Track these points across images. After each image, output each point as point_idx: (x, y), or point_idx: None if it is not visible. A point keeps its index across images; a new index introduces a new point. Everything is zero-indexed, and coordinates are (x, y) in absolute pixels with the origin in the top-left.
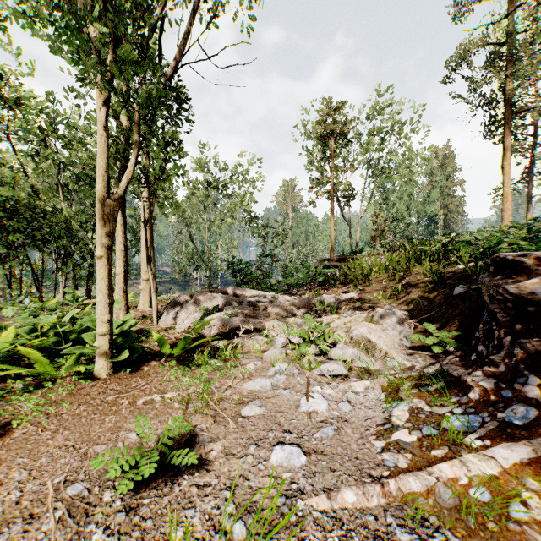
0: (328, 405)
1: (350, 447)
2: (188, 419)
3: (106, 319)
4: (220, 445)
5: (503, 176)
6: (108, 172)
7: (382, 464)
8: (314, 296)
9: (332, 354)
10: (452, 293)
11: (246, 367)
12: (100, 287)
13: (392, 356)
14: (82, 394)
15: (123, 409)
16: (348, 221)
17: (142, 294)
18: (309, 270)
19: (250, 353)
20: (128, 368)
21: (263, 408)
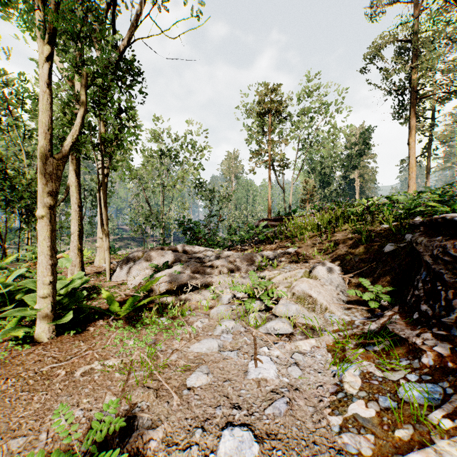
0: (277, 370)
1: (305, 426)
2: (126, 396)
3: (48, 281)
4: (161, 431)
5: (409, 150)
6: (50, 129)
7: (343, 450)
8: (256, 252)
9: (276, 311)
10: (381, 250)
11: (193, 325)
12: (41, 248)
13: (332, 311)
14: (15, 364)
15: (57, 383)
16: (282, 187)
17: (98, 251)
18: (251, 228)
19: (198, 310)
20: (71, 331)
21: (210, 376)
